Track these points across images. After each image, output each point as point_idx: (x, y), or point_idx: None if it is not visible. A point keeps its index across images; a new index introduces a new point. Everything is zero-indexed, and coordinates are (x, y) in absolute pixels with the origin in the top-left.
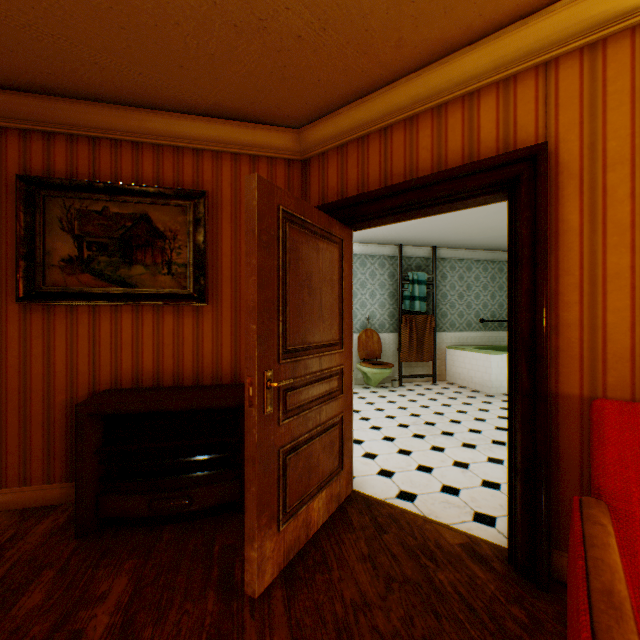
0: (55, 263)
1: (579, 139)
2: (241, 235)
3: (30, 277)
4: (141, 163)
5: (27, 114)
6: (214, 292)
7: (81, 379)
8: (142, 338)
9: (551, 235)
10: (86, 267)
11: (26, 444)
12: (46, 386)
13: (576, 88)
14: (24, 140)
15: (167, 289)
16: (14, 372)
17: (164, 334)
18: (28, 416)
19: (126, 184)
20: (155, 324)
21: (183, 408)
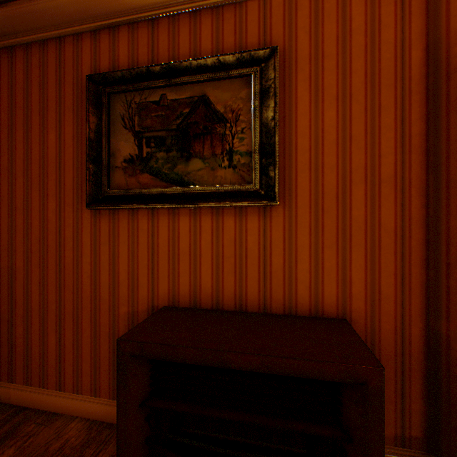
0: (118, 165)
1: None
2: (323, 103)
3: (97, 181)
4: (198, 35)
5: (94, 11)
6: (285, 187)
7: (140, 291)
8: (199, 248)
9: None
10: (144, 166)
11: (95, 353)
12: (111, 295)
13: None
14: (94, 42)
15: (227, 186)
16: (87, 278)
17: (223, 243)
18: (97, 325)
19: (182, 61)
20: (213, 231)
21: (252, 367)
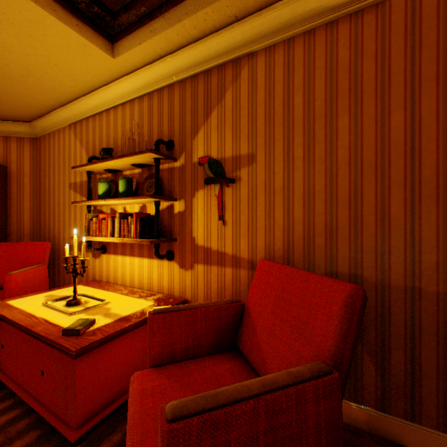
0: None
1: (18, 165)
2: None
3: None
4: None
5: None
6: None
7: None
8: None
9: (10, 194)
10: None
11: None
12: None
13: (17, 149)
14: None
15: None
16: None
17: None
18: None
19: None
20: None
21: None
